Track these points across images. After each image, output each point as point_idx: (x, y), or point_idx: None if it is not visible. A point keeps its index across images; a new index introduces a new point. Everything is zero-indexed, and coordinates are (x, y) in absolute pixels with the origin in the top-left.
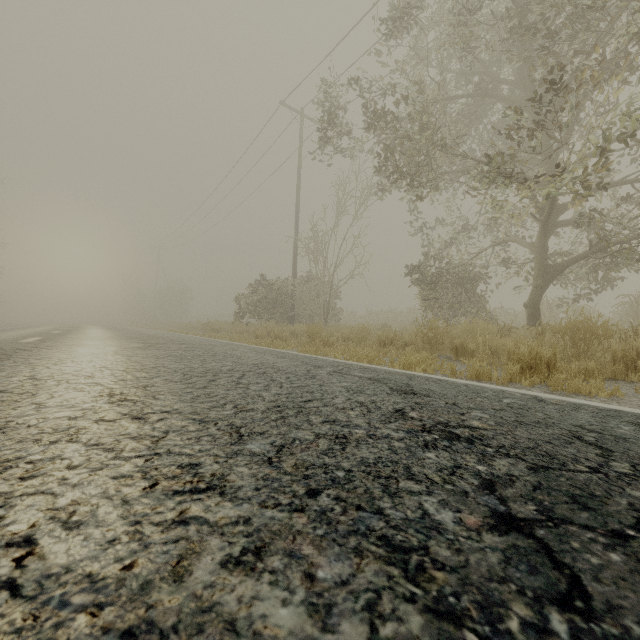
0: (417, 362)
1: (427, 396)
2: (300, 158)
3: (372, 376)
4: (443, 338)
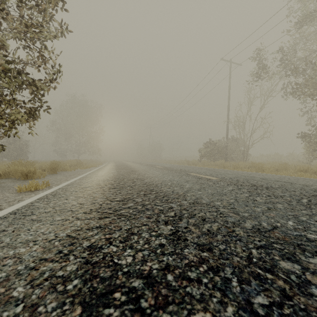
0: None
1: None
2: (230, 83)
3: None
4: None
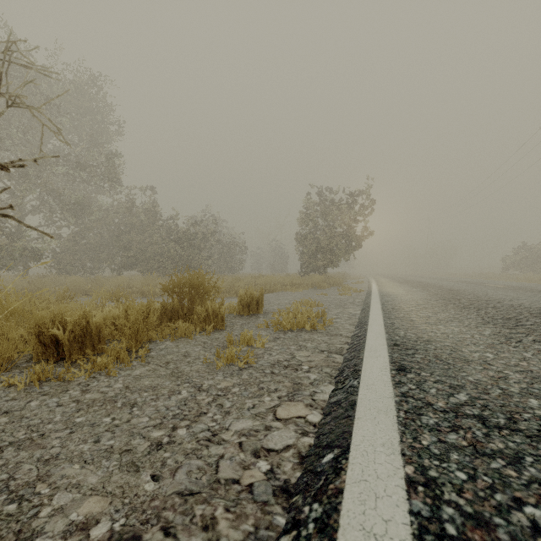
0: None
1: None
2: None
3: None
4: None
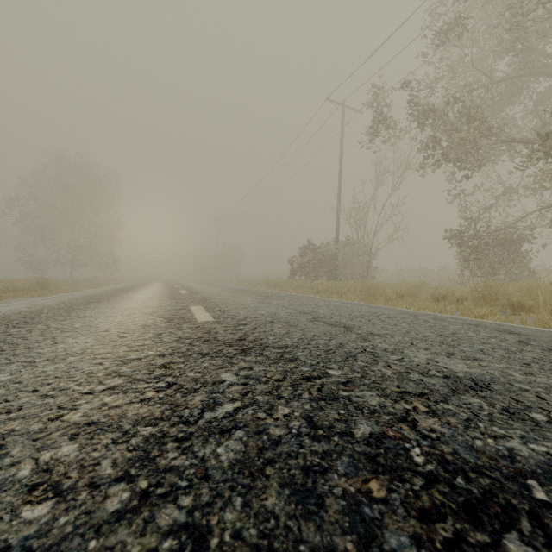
0: (487, 314)
1: (529, 335)
2: (342, 142)
3: (467, 322)
4: (493, 295)
